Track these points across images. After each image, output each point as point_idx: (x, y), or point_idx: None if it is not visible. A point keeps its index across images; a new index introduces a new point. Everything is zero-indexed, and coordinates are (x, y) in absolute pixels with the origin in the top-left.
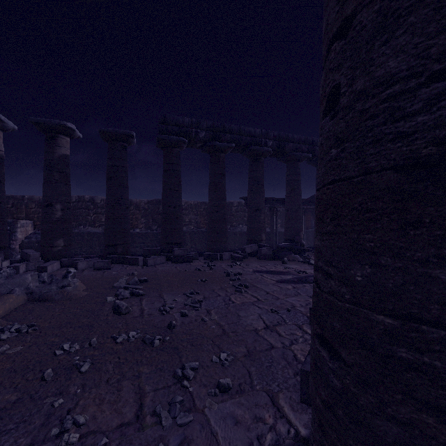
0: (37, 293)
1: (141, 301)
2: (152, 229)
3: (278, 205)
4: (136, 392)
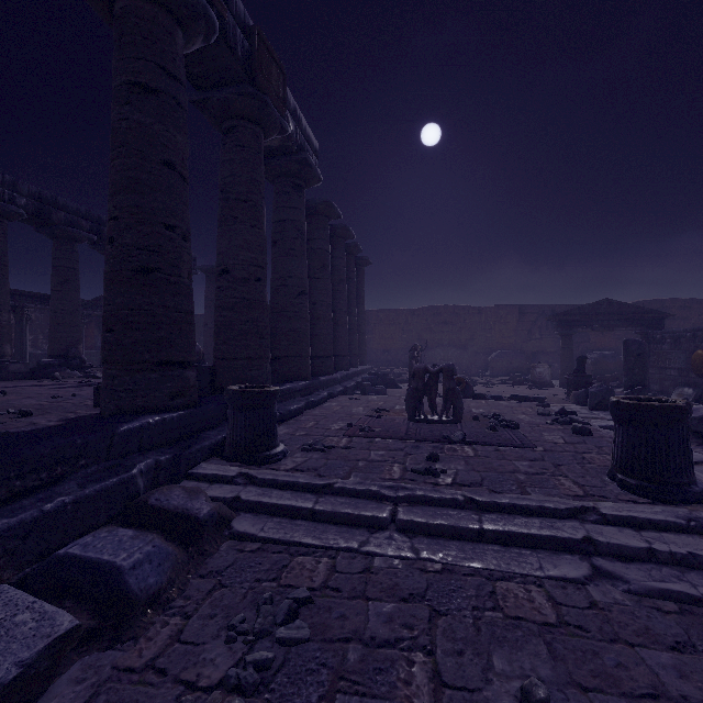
0: None
1: None
2: None
3: (33, 304)
4: None
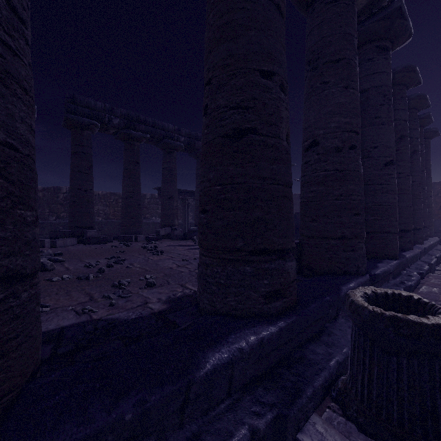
0: None
1: (62, 264)
2: (49, 220)
3: (189, 197)
4: (85, 294)
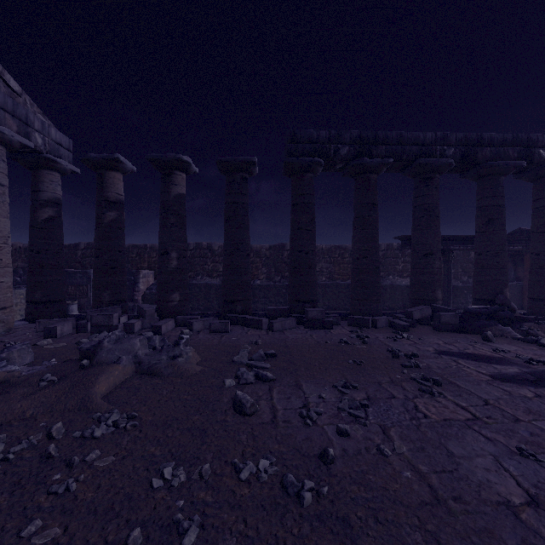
0: (145, 363)
1: (270, 391)
2: (274, 281)
3: (456, 246)
4: None
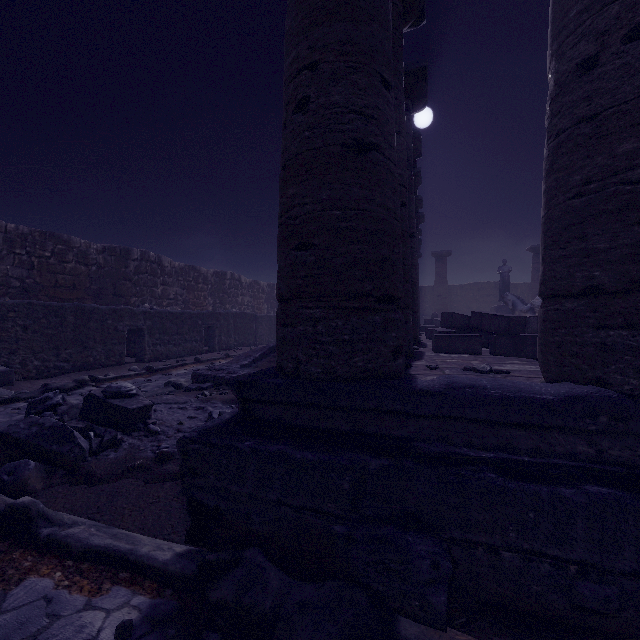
0: None
1: None
2: None
3: None
4: None
